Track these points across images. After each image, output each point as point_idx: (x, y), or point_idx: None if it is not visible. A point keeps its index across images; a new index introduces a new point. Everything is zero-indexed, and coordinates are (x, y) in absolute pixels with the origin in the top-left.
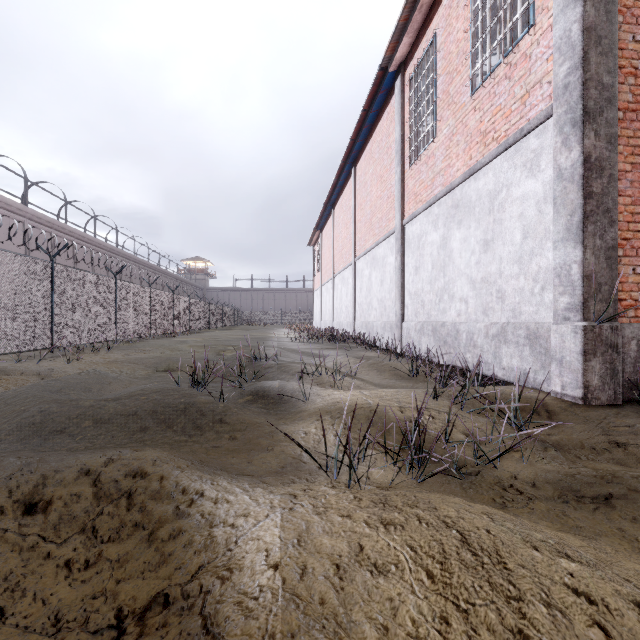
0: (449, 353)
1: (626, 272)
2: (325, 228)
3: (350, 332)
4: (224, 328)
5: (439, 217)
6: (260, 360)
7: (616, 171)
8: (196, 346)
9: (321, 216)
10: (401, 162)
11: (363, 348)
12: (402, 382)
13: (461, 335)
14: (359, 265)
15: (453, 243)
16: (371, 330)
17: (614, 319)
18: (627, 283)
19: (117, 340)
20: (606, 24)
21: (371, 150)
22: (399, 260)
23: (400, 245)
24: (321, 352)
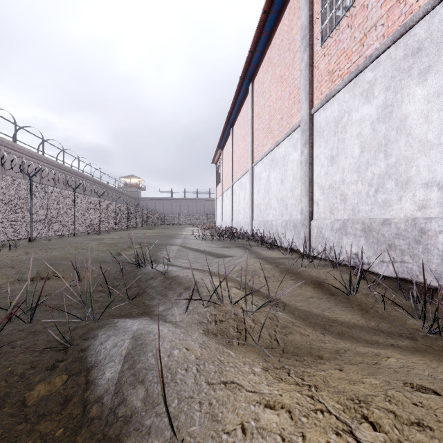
0: (401, 262)
1: None
2: (225, 146)
3: (247, 230)
4: (150, 227)
5: (375, 82)
6: (144, 267)
7: None
8: (104, 244)
9: (222, 136)
10: (309, 45)
11: (263, 246)
12: (341, 307)
13: (433, 237)
14: (256, 170)
15: (408, 107)
16: (270, 229)
17: None
18: None
19: (43, 237)
20: None
21: (269, 57)
22: (306, 153)
23: (308, 136)
24: (222, 251)
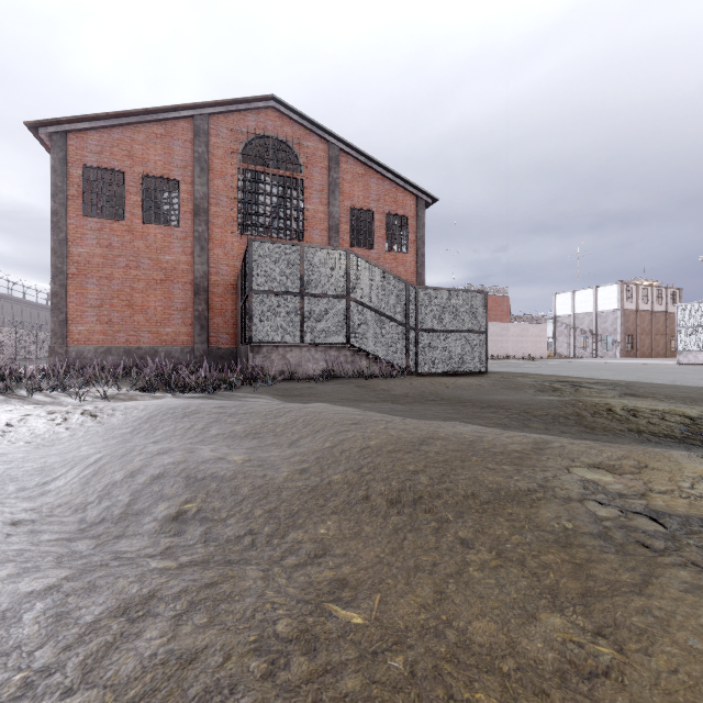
0: None
1: (74, 329)
2: None
3: None
4: None
5: None
6: None
7: (64, 296)
8: None
9: None
10: None
11: None
12: None
13: None
14: None
15: None
16: None
17: (63, 345)
18: (74, 333)
19: None
20: (60, 247)
21: None
22: None
23: None
24: None
